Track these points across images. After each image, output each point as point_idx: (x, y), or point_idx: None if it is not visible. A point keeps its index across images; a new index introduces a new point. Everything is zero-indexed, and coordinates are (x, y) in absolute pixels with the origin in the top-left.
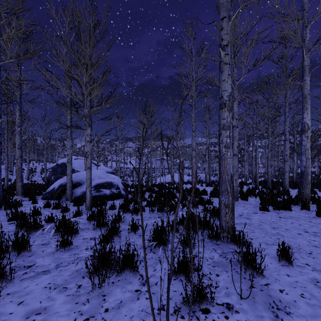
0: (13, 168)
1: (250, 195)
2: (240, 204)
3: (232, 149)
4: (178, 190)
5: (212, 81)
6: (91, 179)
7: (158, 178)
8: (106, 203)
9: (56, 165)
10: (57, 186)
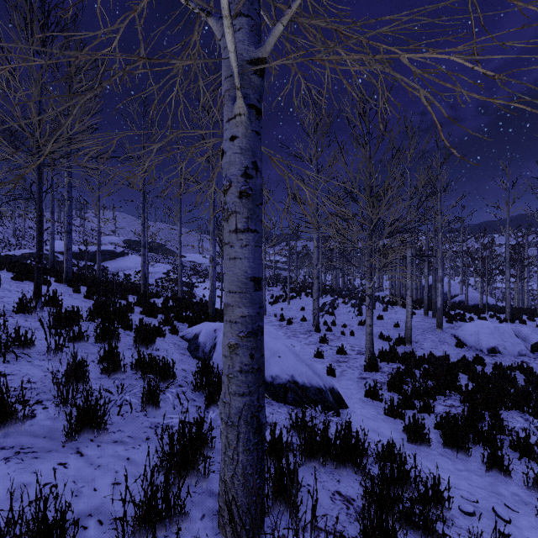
0: None
1: None
2: None
3: None
4: None
5: None
6: (482, 297)
7: None
8: None
9: None
10: (457, 300)
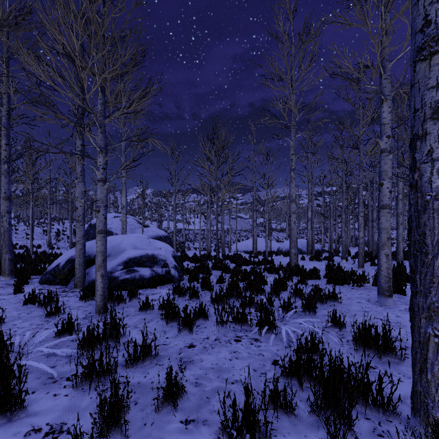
0: (37, 230)
1: (404, 282)
2: (397, 305)
3: (379, 195)
4: (268, 268)
5: (339, 64)
6: (106, 253)
7: (234, 244)
8: (138, 297)
9: (89, 225)
10: (64, 262)
